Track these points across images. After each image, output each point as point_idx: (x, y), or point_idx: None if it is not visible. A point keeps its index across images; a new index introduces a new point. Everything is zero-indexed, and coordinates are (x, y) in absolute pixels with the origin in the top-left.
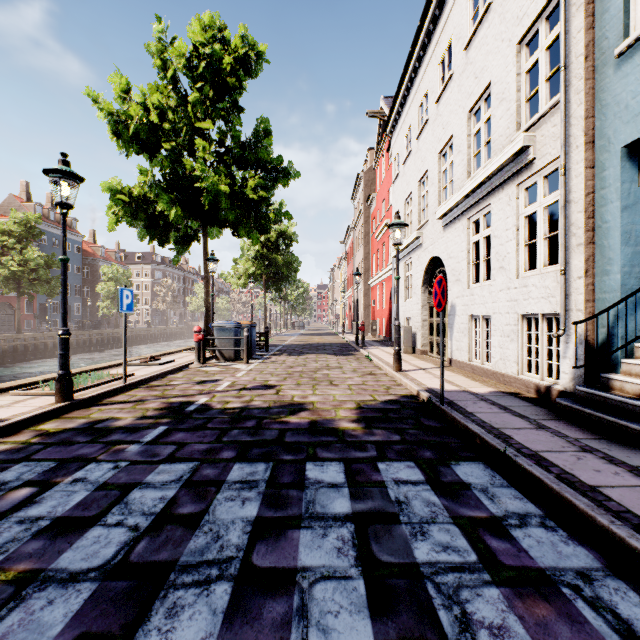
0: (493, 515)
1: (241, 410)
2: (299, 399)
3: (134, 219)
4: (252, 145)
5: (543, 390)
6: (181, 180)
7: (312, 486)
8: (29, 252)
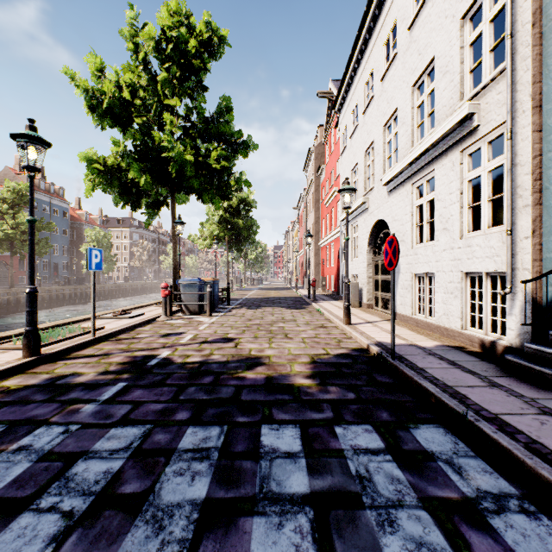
0: (465, 496)
1: (200, 364)
2: (256, 353)
3: (109, 186)
4: (215, 120)
5: (488, 345)
6: (150, 151)
7: (267, 456)
8: (20, 217)
